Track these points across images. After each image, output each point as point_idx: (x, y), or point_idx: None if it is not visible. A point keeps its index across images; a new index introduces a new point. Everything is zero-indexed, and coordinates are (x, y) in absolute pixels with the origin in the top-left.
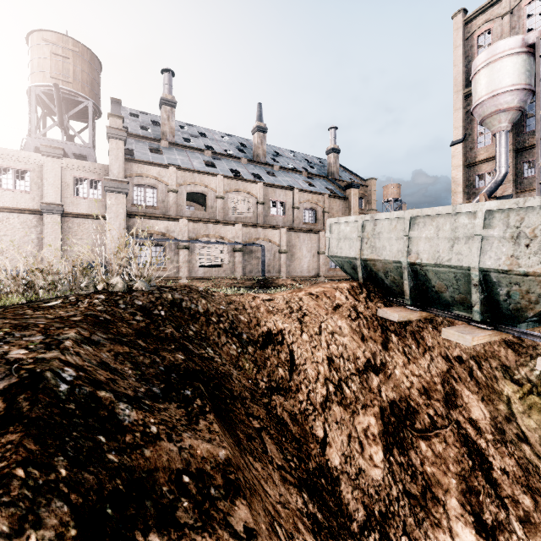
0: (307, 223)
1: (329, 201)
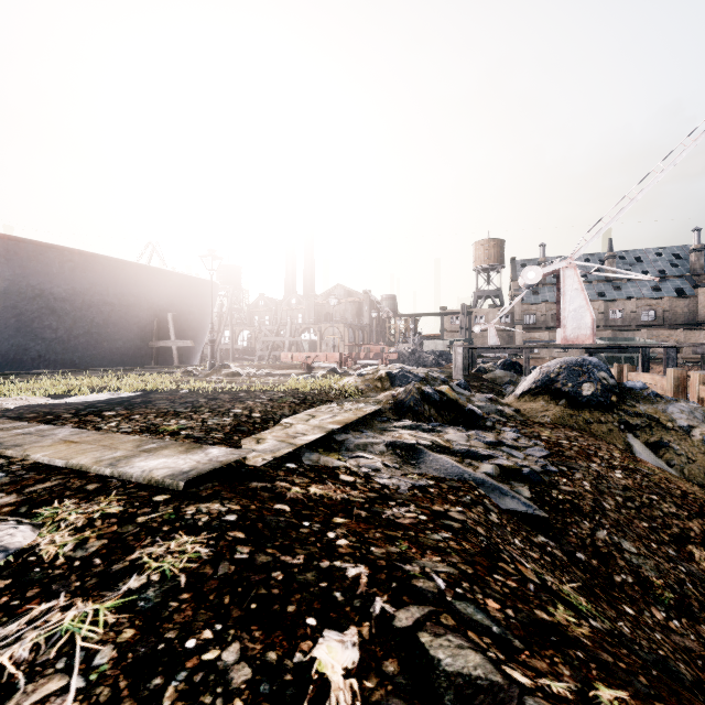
0: (645, 321)
1: (670, 302)
